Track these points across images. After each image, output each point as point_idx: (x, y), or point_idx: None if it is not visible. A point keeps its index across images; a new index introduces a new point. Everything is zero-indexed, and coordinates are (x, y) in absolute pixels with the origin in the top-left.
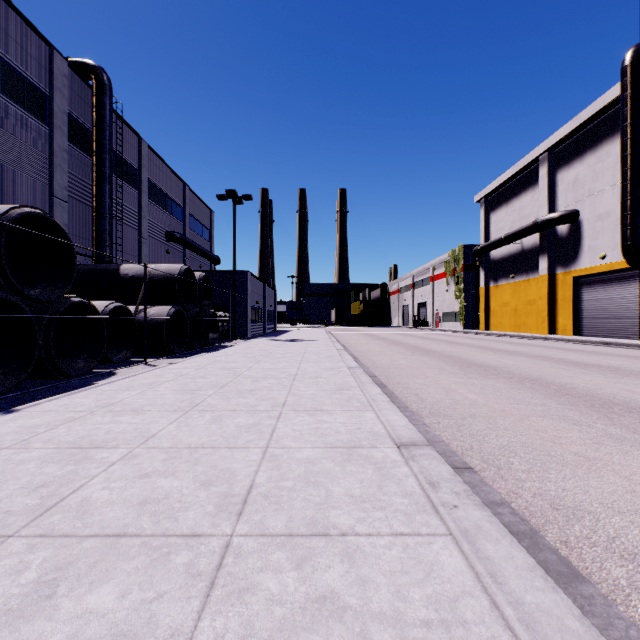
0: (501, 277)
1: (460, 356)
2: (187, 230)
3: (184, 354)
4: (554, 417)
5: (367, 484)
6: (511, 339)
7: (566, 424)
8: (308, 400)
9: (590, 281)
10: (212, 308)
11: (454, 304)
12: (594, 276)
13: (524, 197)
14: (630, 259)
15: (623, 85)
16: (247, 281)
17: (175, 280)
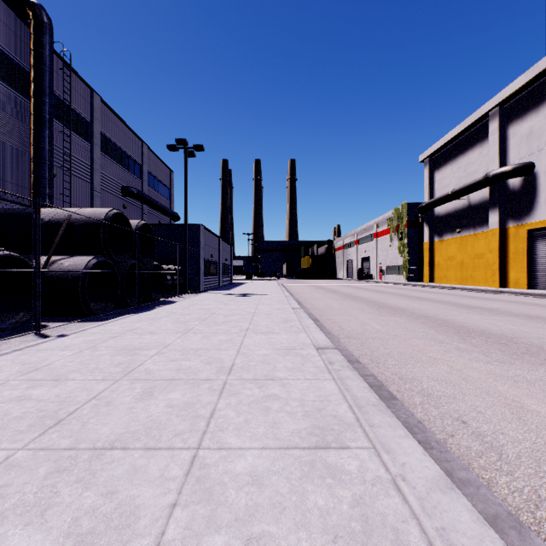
0: (446, 232)
1: (438, 316)
2: (145, 187)
3: (110, 314)
4: None
5: None
6: (464, 292)
7: None
8: (231, 545)
9: None
10: (165, 261)
11: (397, 258)
12: None
13: (471, 154)
14: None
15: None
16: (199, 234)
17: (99, 226)
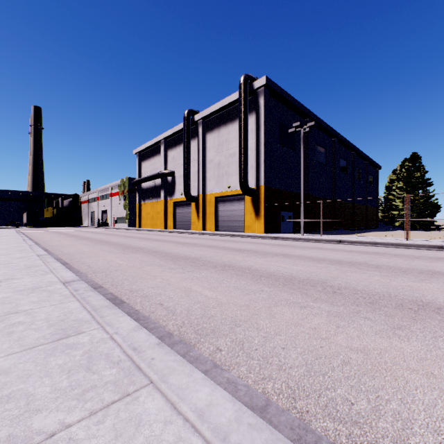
0: (147, 198)
1: (104, 239)
2: None
3: None
4: (107, 251)
5: (25, 260)
6: (146, 232)
7: (108, 252)
8: (3, 253)
9: (179, 204)
10: None
11: (124, 212)
12: (180, 202)
13: (156, 158)
14: (186, 197)
15: (184, 124)
16: None
17: None
